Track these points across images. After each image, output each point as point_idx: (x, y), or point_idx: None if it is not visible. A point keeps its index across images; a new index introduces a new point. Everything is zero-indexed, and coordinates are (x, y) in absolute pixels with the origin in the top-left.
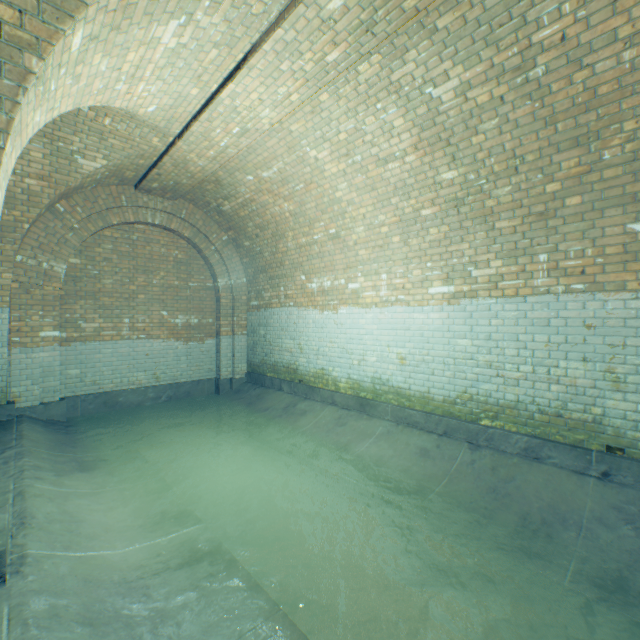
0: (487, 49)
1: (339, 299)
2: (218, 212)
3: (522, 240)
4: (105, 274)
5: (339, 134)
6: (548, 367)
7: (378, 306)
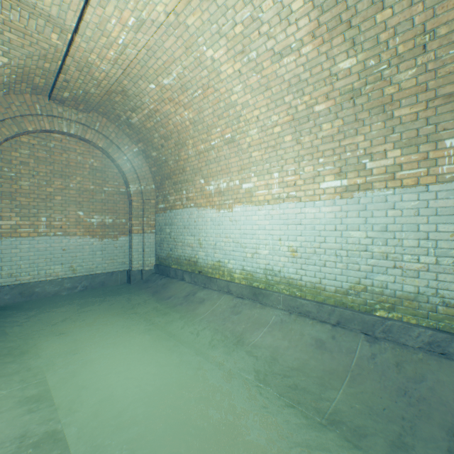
0: None
1: (234, 198)
2: (128, 125)
3: (425, 126)
4: (22, 176)
5: (235, 26)
6: None
7: (270, 203)
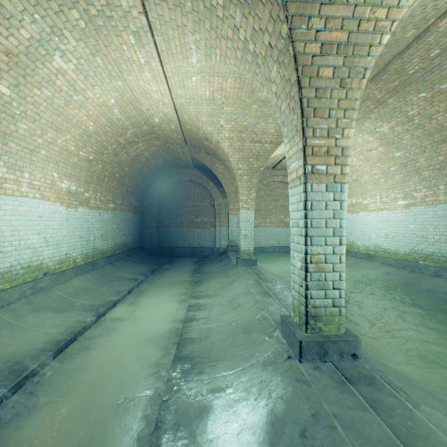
0: (392, 118)
1: (359, 208)
2: None
3: (432, 180)
4: (261, 202)
5: None
6: (445, 236)
7: (375, 211)
